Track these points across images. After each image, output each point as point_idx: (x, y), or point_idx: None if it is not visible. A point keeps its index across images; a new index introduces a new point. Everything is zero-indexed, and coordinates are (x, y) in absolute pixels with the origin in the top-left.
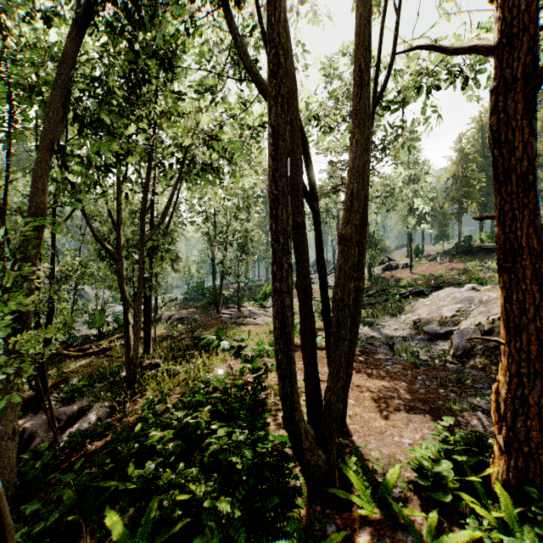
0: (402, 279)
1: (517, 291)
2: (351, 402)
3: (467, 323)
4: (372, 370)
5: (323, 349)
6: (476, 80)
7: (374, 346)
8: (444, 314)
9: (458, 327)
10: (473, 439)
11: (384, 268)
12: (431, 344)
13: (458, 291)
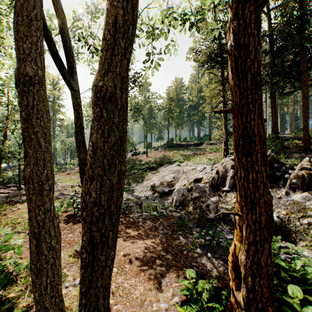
0: (142, 160)
1: (253, 171)
2: (114, 272)
3: (179, 185)
4: (129, 228)
5: None
6: (198, 26)
7: (129, 206)
8: (167, 180)
9: (175, 187)
10: (212, 290)
11: (133, 154)
12: (162, 199)
13: (171, 166)
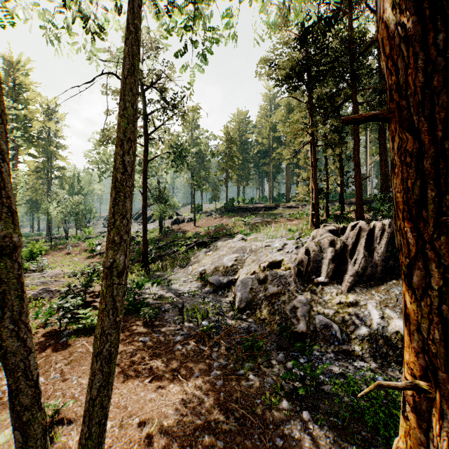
0: (188, 231)
1: None
2: None
3: (245, 272)
4: (157, 358)
5: (93, 334)
6: None
7: (162, 311)
8: (225, 264)
9: (238, 276)
10: None
11: (173, 222)
12: (217, 296)
13: (232, 241)
